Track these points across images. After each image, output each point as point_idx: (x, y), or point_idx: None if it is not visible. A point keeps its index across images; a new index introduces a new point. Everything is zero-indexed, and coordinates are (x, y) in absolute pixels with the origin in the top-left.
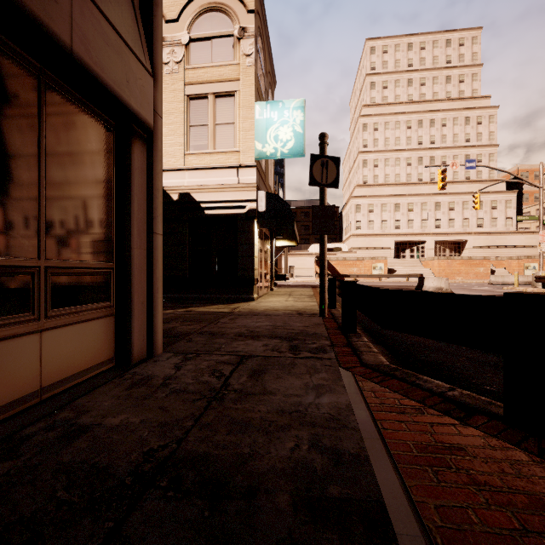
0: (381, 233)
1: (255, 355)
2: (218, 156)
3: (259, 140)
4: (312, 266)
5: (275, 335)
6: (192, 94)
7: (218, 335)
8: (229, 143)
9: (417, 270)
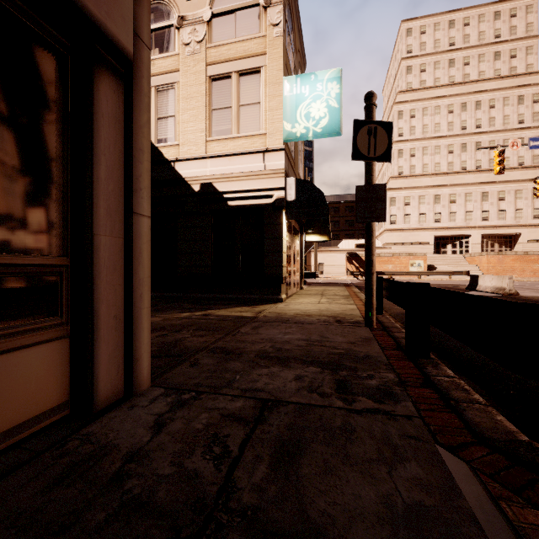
0: (419, 227)
1: (284, 400)
2: (242, 140)
3: (288, 119)
4: (342, 262)
5: (311, 358)
6: (215, 75)
7: (233, 355)
8: (254, 125)
9: (461, 267)
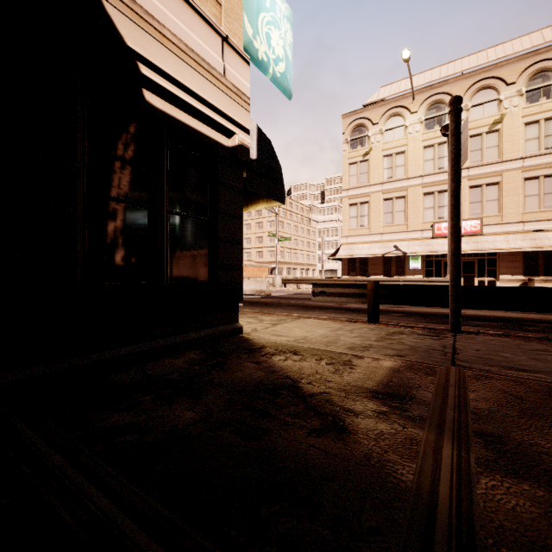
0: None
1: None
2: None
3: (249, 16)
4: None
5: None
6: None
7: None
8: None
9: None
